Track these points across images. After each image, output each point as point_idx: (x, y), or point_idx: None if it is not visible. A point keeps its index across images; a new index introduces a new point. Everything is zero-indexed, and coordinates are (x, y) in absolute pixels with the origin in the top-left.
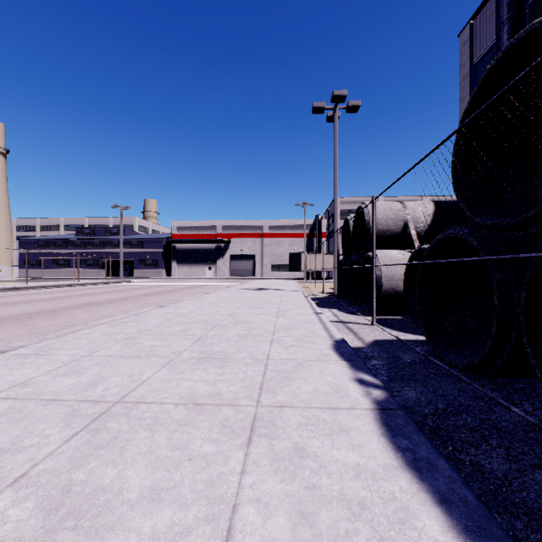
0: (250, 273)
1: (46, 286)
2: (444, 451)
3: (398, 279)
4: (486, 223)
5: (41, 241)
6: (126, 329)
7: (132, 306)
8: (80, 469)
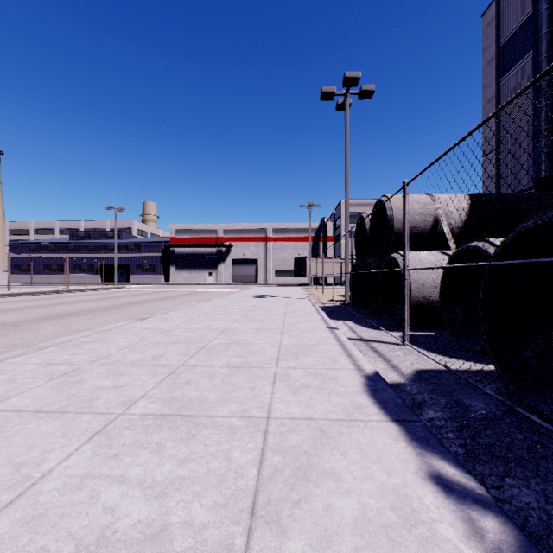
0: (252, 278)
1: (29, 293)
2: None
3: (431, 287)
4: None
5: (32, 245)
6: (77, 355)
7: (112, 318)
8: None
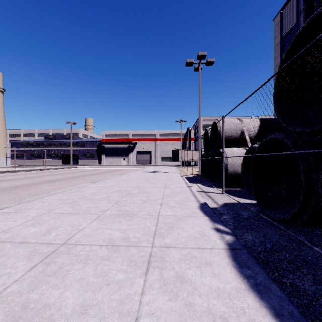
0: (148, 162)
1: (26, 170)
2: (272, 276)
3: (238, 166)
4: (296, 130)
5: (23, 143)
6: (72, 196)
7: (77, 182)
8: (35, 291)
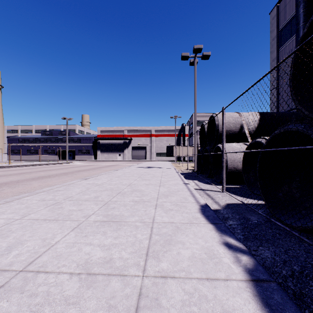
0: (143, 157)
1: (20, 165)
2: None
3: (238, 162)
4: None
5: (20, 139)
6: (57, 196)
7: (69, 178)
8: None
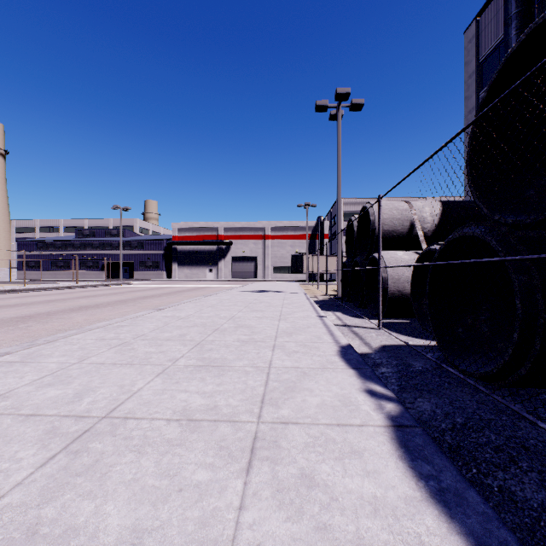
0: (251, 275)
1: (43, 288)
2: (467, 474)
3: (405, 282)
4: (506, 220)
5: (40, 243)
6: (121, 334)
7: (130, 309)
8: (52, 503)
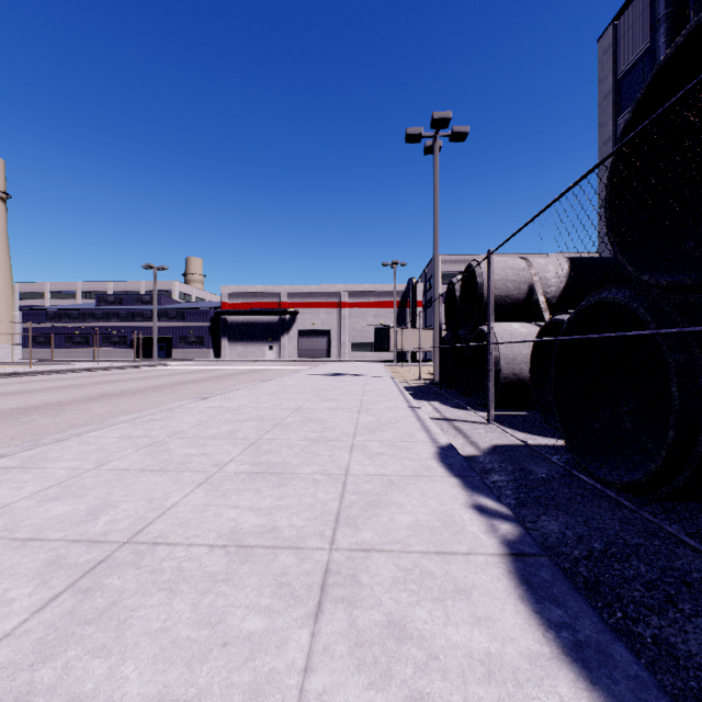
0: (323, 353)
1: (55, 371)
2: (610, 619)
3: (522, 362)
4: (659, 281)
5: (50, 312)
6: (153, 431)
7: (166, 398)
8: (50, 663)
